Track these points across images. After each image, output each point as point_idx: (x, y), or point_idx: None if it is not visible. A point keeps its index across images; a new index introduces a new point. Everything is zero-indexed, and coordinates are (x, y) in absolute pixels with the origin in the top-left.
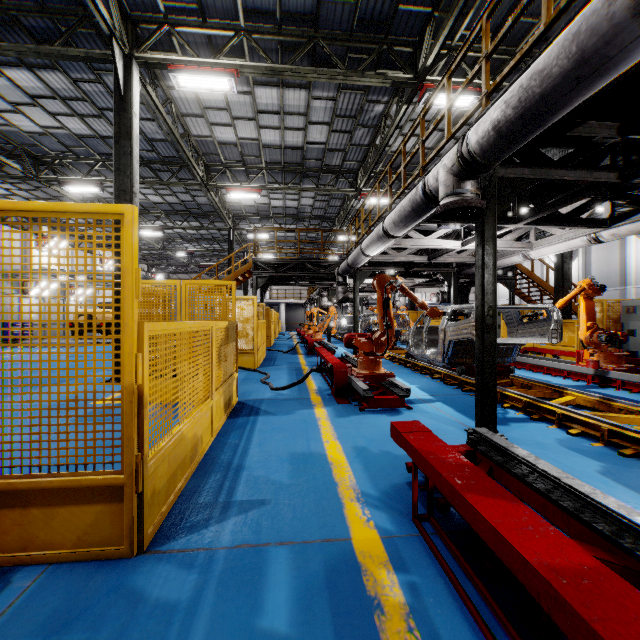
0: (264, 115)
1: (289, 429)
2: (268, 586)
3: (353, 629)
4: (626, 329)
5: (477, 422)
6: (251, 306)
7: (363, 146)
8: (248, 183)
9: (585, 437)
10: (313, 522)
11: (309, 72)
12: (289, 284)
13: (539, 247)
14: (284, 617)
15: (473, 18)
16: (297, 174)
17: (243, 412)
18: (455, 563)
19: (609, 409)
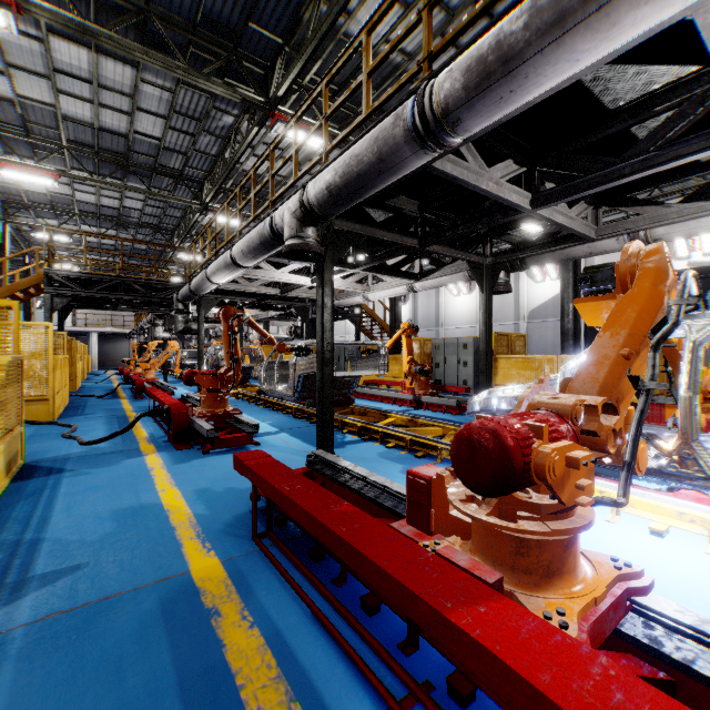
0: (66, 77)
1: (111, 486)
2: (91, 639)
3: (190, 638)
4: (435, 362)
5: (318, 447)
6: (44, 335)
7: (210, 155)
8: (36, 161)
9: (397, 448)
10: (146, 569)
11: (138, 50)
12: (106, 308)
13: (375, 291)
14: (113, 657)
15: (322, 66)
16: (119, 167)
17: (36, 477)
18: (287, 561)
19: (416, 425)
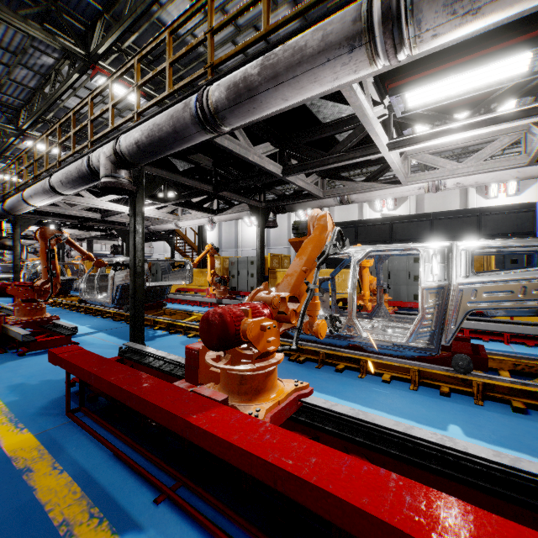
0: None
1: None
2: None
3: (3, 492)
4: (232, 274)
5: (131, 341)
6: None
7: (28, 87)
8: None
9: (196, 337)
10: None
11: None
12: None
13: (184, 220)
14: None
15: (138, 38)
16: None
17: None
18: (96, 425)
19: None
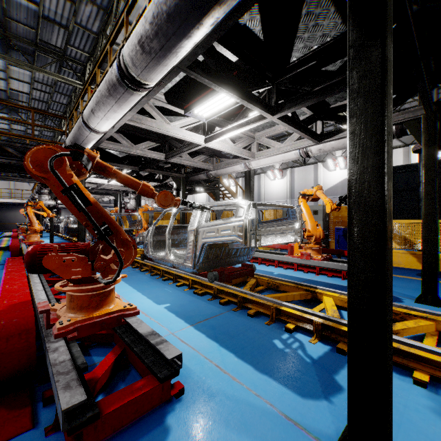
0: None
1: None
2: None
3: None
4: None
5: None
6: None
7: (91, 32)
8: None
9: (434, 383)
10: None
11: None
12: None
13: (261, 157)
14: None
15: None
16: None
17: None
18: None
19: None
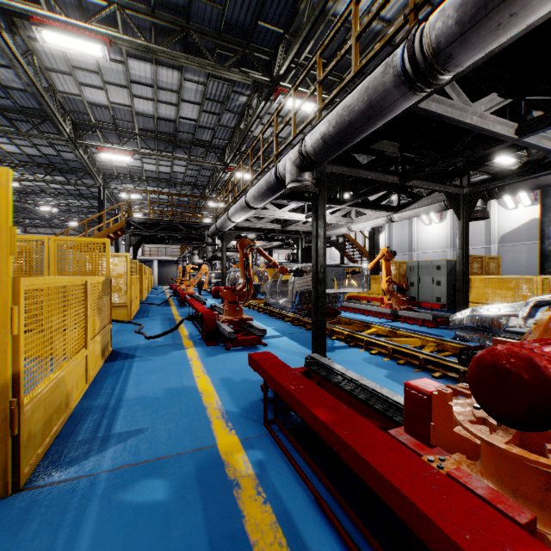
0: (137, 85)
1: (164, 370)
2: (148, 491)
3: (217, 504)
4: (410, 282)
5: (313, 351)
6: (124, 262)
7: (230, 128)
8: (120, 146)
9: (380, 355)
10: (186, 438)
11: (182, 57)
12: (162, 243)
13: (357, 223)
14: (162, 509)
15: (314, 45)
16: (170, 143)
17: (118, 360)
18: (292, 447)
19: (396, 335)
